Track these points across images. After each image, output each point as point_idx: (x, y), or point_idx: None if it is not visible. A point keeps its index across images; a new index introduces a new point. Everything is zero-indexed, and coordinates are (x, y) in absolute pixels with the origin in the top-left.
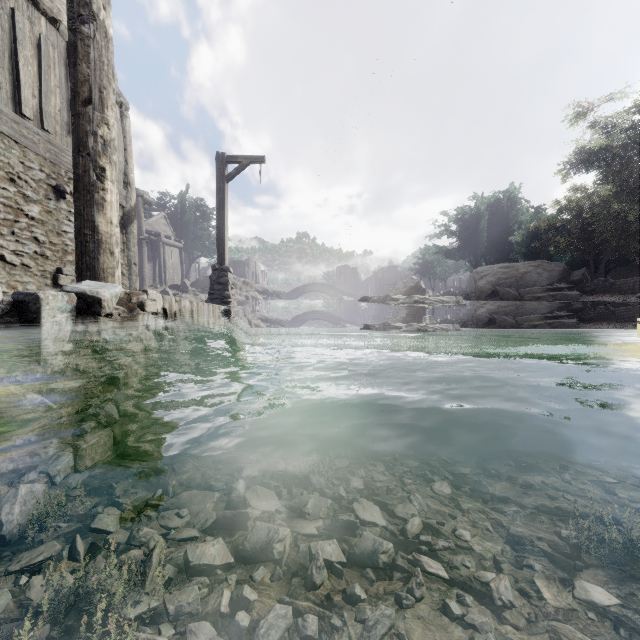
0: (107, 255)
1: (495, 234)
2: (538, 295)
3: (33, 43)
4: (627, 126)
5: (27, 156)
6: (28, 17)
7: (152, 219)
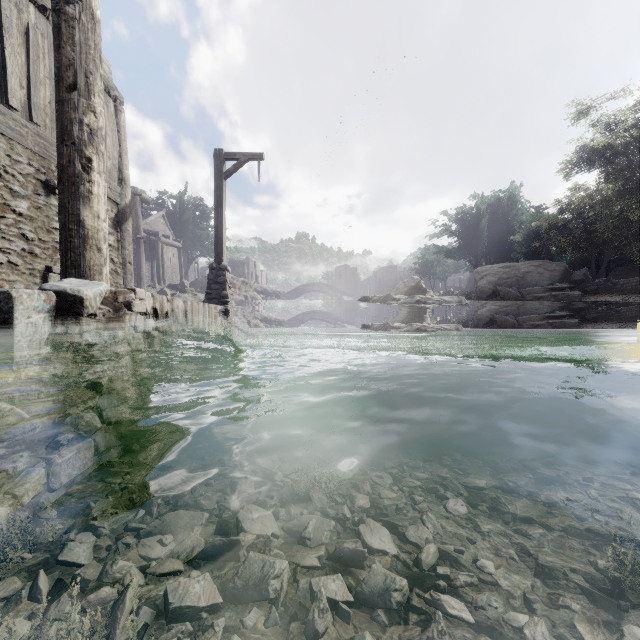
0: (94, 251)
1: (495, 234)
2: (539, 295)
3: (21, 31)
4: (630, 124)
5: (14, 149)
6: (15, 4)
7: (150, 218)
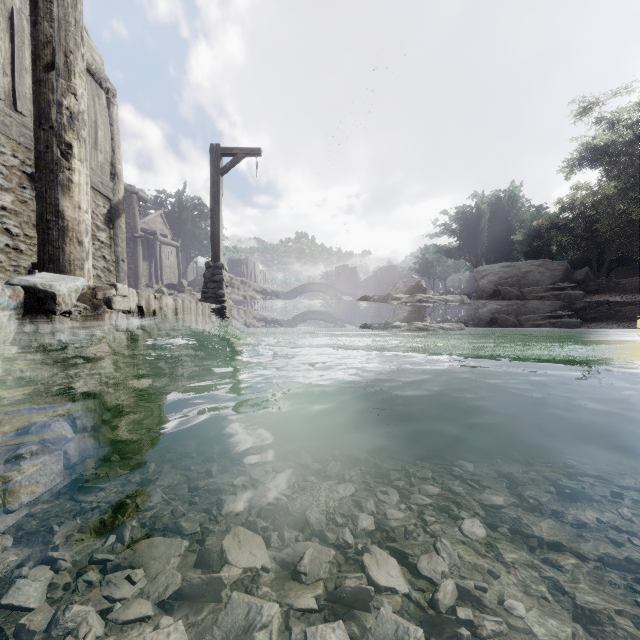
0: (74, 245)
1: (496, 233)
2: (541, 294)
3: (4, 16)
4: (633, 121)
5: None
6: None
7: (148, 217)
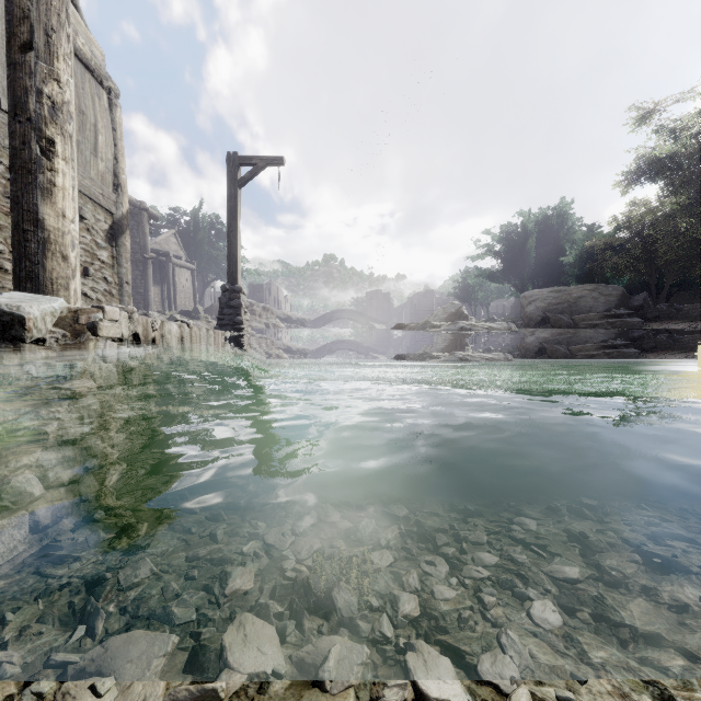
0: (57, 260)
1: (544, 255)
2: (595, 322)
3: None
4: (698, 130)
5: None
6: None
7: (160, 237)
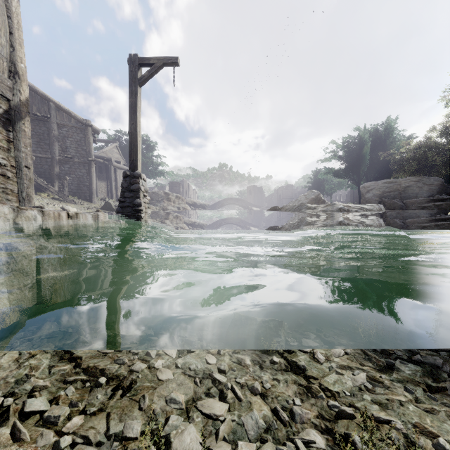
0: None
1: (375, 157)
2: (423, 205)
3: None
4: None
5: None
6: None
7: (106, 148)
